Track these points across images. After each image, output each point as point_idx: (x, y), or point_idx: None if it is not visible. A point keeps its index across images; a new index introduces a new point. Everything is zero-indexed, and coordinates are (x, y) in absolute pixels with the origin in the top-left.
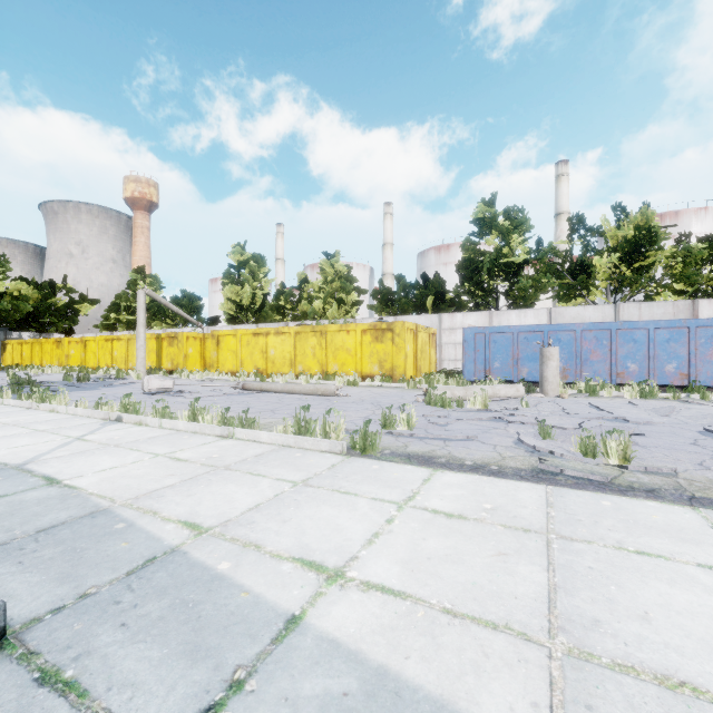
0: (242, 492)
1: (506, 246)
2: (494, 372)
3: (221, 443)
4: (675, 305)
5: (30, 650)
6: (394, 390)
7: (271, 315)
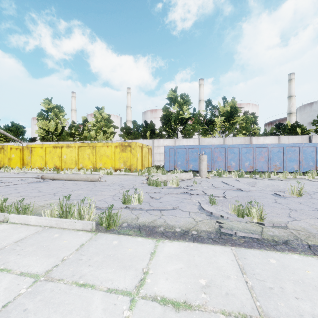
0: None
1: (181, 110)
2: (178, 166)
3: None
4: (244, 139)
5: None
6: (131, 176)
7: (67, 137)
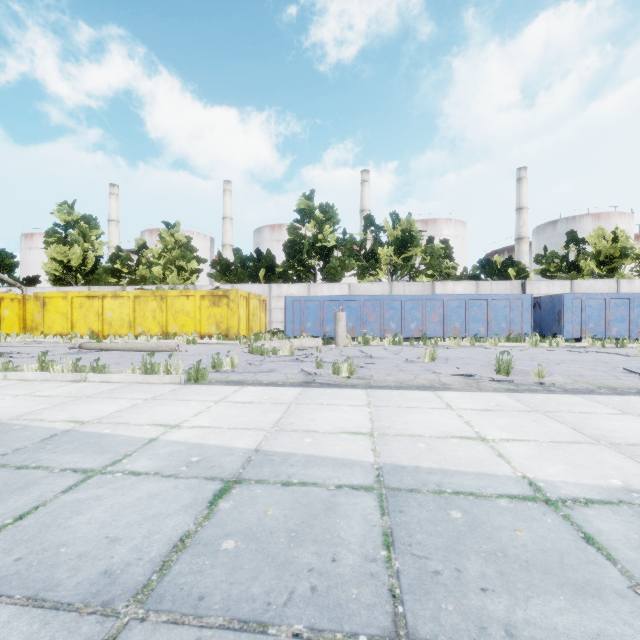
0: (107, 406)
1: (321, 233)
2: (307, 331)
3: (76, 385)
4: (423, 285)
5: (1, 464)
6: (228, 346)
7: (105, 278)
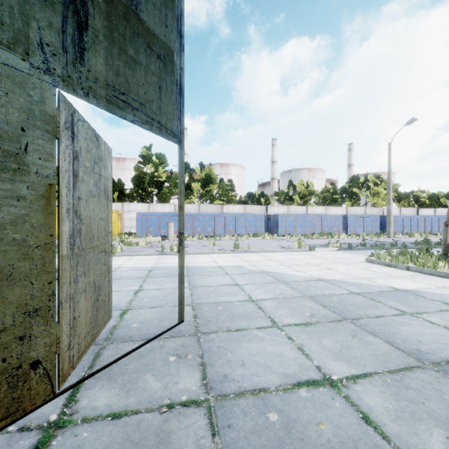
0: None
1: (156, 172)
2: (150, 233)
3: None
4: (217, 206)
5: None
6: None
7: None
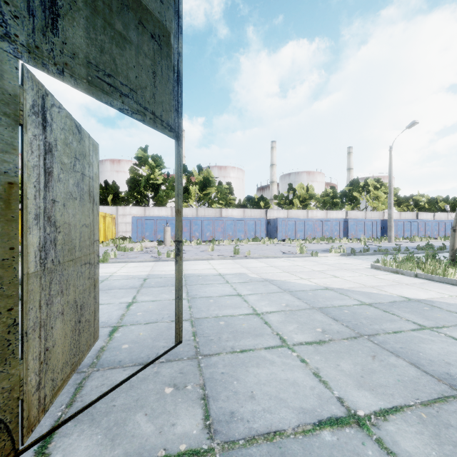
0: None
1: (153, 174)
2: (146, 237)
3: None
4: (216, 210)
5: None
6: None
7: None
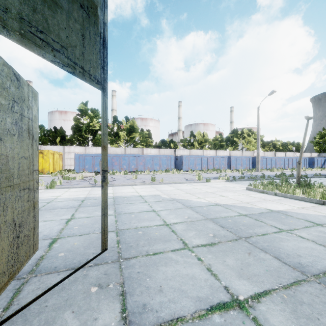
0: None
1: (91, 122)
2: (86, 169)
3: None
4: (139, 149)
5: None
6: (46, 177)
7: None
